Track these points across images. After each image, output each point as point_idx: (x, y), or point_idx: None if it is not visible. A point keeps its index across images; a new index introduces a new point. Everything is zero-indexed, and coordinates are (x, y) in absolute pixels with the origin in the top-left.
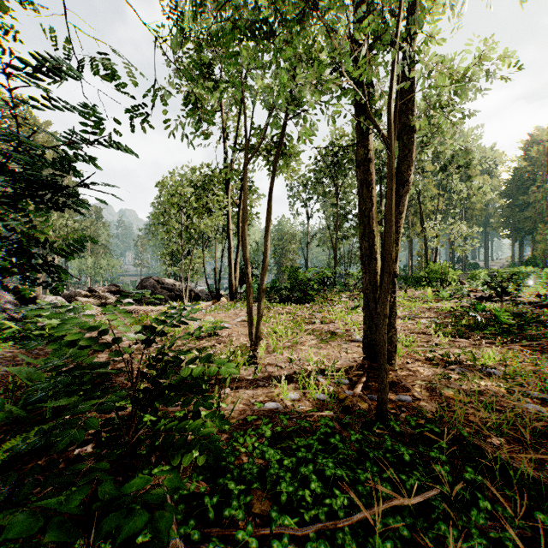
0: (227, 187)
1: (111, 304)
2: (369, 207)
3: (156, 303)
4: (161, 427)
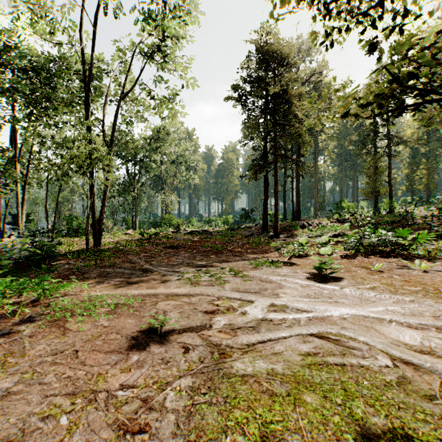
0: (15, 162)
1: None
2: (92, 202)
3: None
4: None
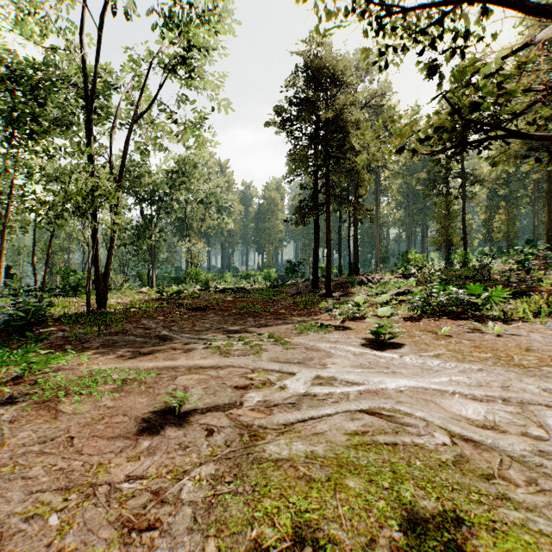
0: None
1: None
2: (95, 251)
3: None
4: None
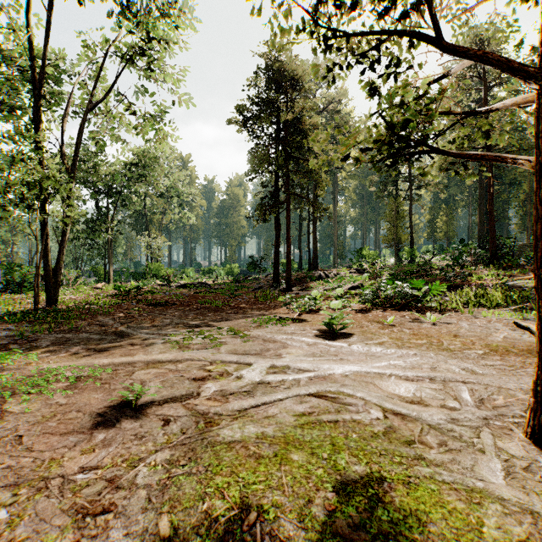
0: None
1: None
2: (45, 245)
3: None
4: None
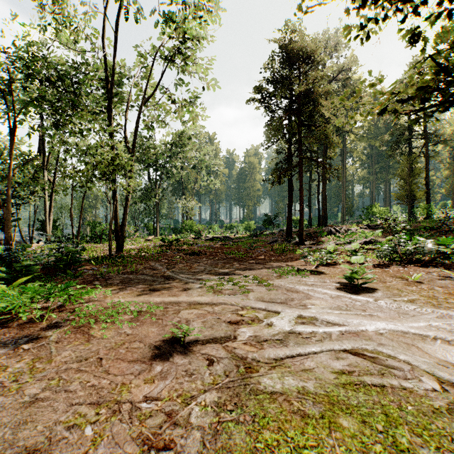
0: (43, 169)
1: None
2: (115, 208)
3: None
4: None
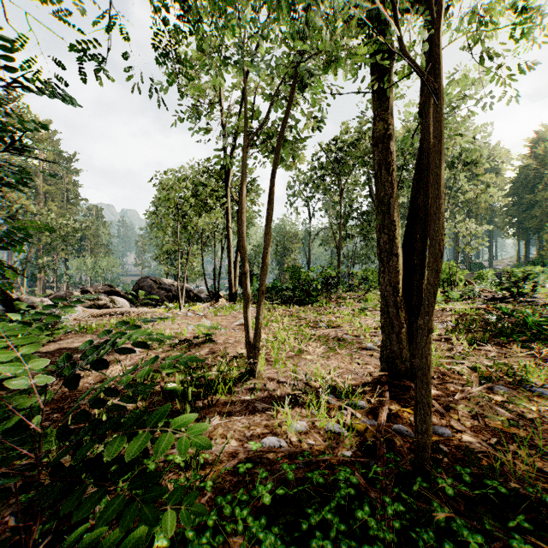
0: (226, 182)
1: (104, 305)
2: (389, 193)
3: (153, 304)
4: (118, 485)
